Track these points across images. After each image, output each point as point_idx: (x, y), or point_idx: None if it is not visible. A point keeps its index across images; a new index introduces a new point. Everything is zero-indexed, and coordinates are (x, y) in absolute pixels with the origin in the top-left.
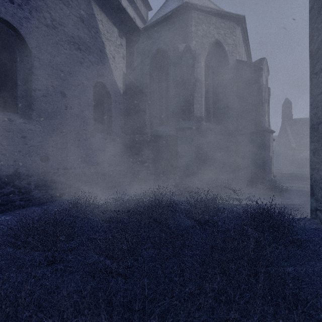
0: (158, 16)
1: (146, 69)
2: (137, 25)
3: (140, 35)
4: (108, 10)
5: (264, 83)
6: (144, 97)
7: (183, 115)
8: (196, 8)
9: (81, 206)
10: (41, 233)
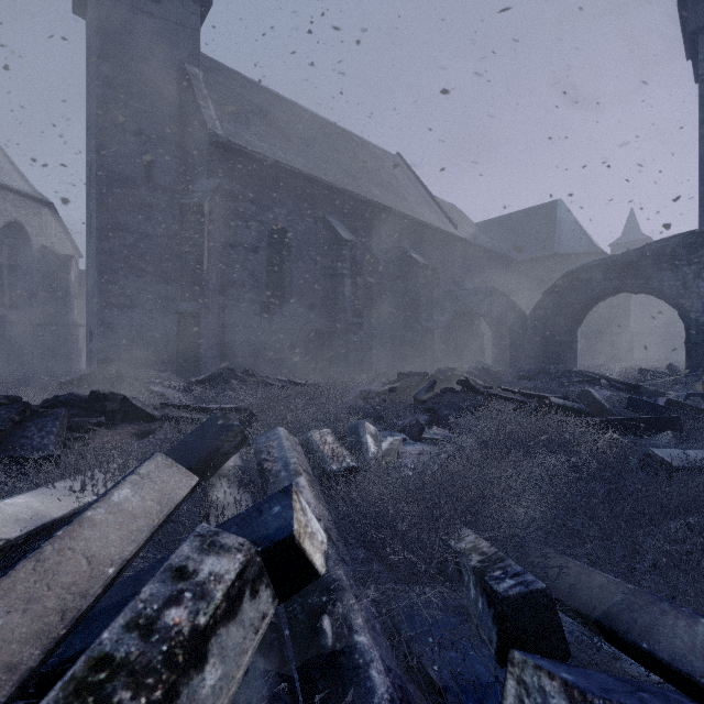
0: None
1: None
2: None
3: None
4: None
5: (74, 280)
6: None
7: None
8: None
9: None
10: None
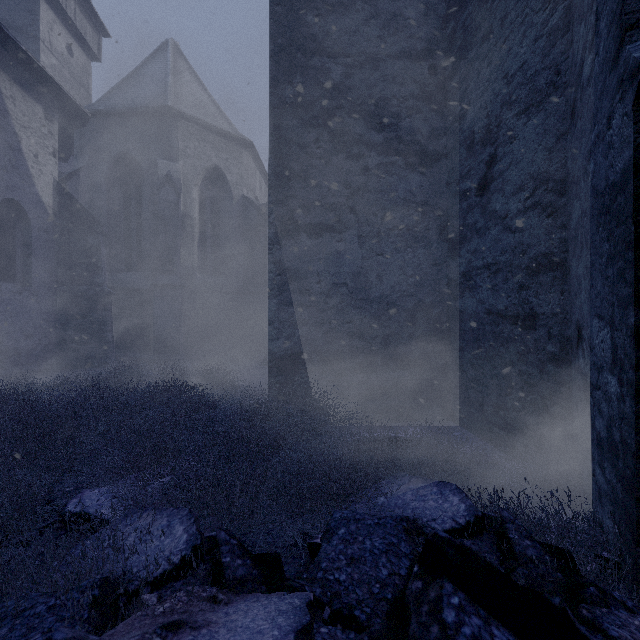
0: (124, 96)
1: (100, 178)
2: (83, 110)
3: (88, 121)
4: (26, 78)
5: None
6: (98, 227)
7: (162, 267)
8: (185, 117)
9: (30, 382)
10: (2, 400)
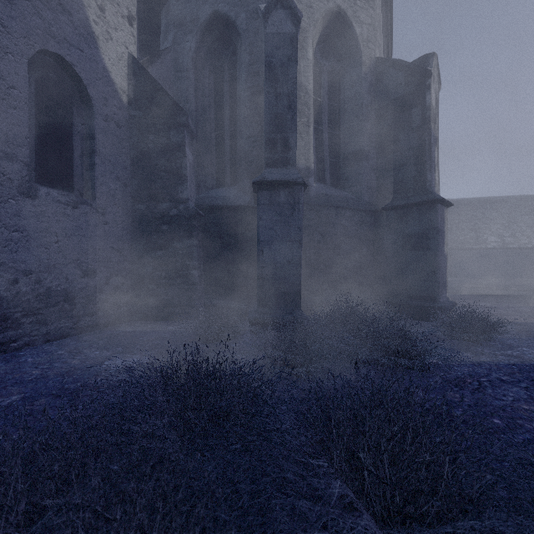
0: None
1: (186, 58)
2: None
3: None
4: None
5: (434, 104)
6: (181, 116)
7: (271, 153)
8: None
9: None
10: None
